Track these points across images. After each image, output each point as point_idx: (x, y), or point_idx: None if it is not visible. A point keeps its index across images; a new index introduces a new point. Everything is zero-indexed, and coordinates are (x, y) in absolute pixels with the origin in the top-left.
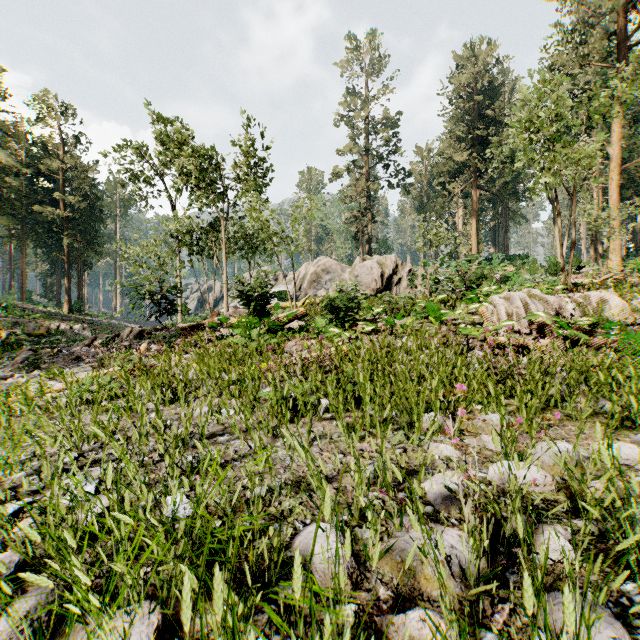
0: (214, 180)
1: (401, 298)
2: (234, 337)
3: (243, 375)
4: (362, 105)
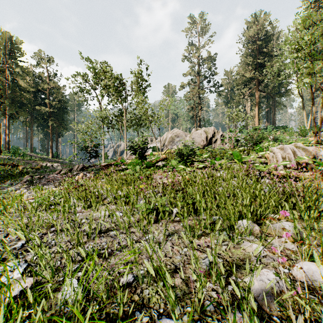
0: (119, 90)
1: (218, 149)
2: (128, 170)
3: (129, 192)
4: (196, 49)
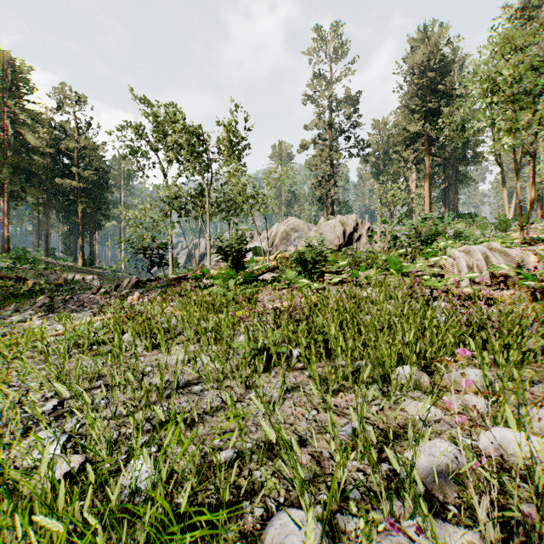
0: (199, 152)
1: (363, 252)
2: (214, 287)
3: (219, 323)
4: (326, 85)
